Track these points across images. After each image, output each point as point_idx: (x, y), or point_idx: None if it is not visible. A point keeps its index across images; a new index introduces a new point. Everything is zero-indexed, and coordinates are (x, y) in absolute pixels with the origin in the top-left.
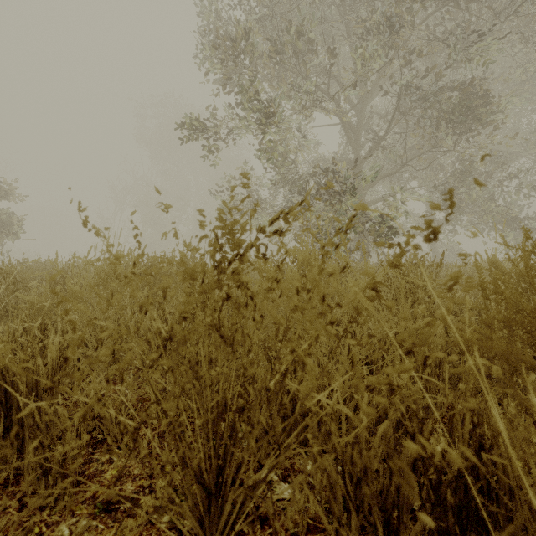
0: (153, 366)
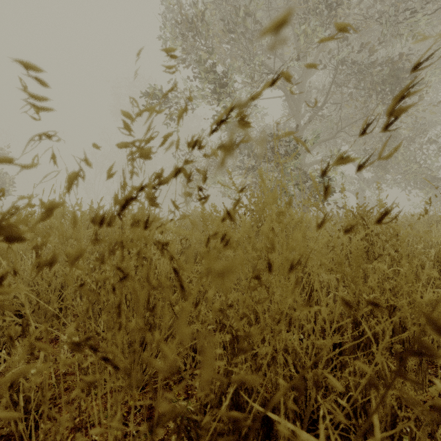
0: (15, 382)
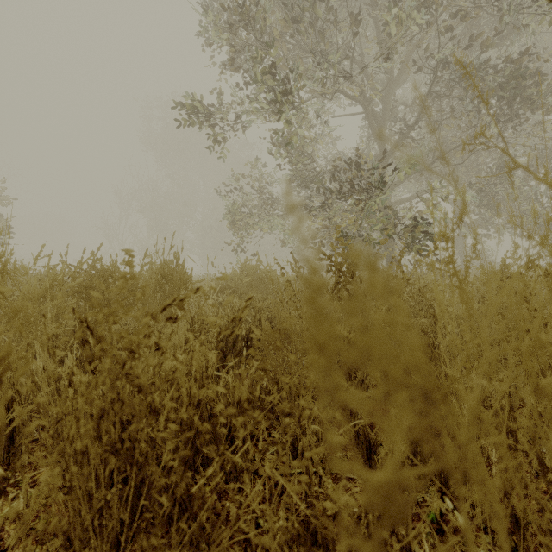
0: None
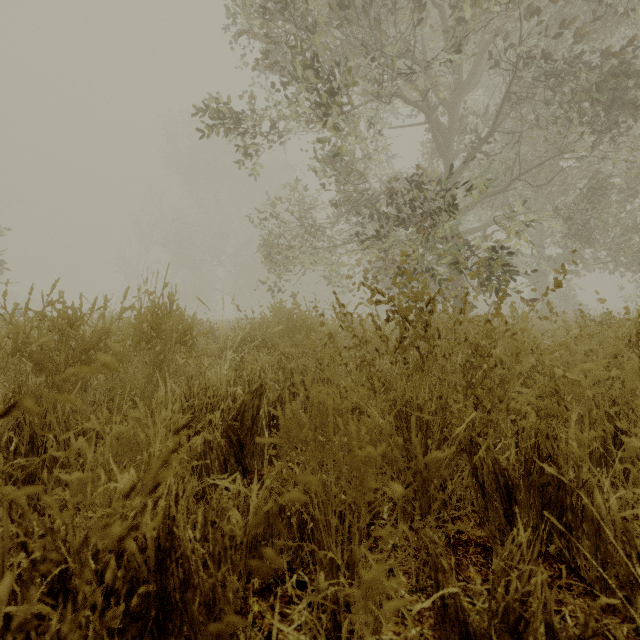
0: None
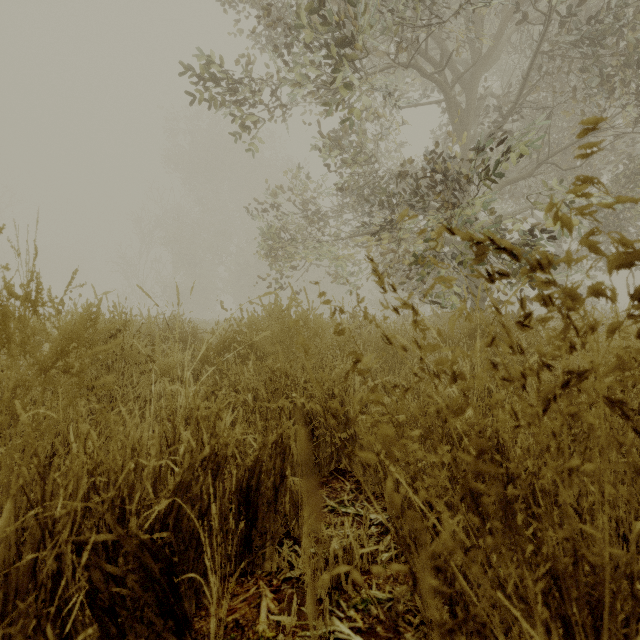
0: None
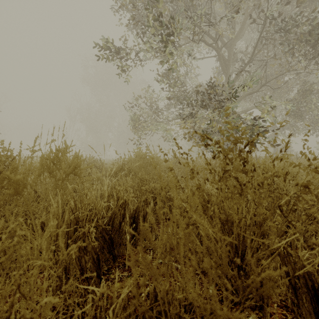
0: None
